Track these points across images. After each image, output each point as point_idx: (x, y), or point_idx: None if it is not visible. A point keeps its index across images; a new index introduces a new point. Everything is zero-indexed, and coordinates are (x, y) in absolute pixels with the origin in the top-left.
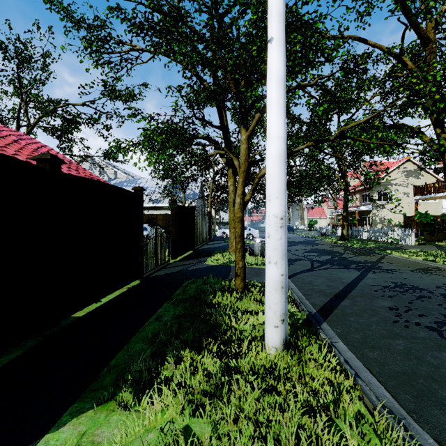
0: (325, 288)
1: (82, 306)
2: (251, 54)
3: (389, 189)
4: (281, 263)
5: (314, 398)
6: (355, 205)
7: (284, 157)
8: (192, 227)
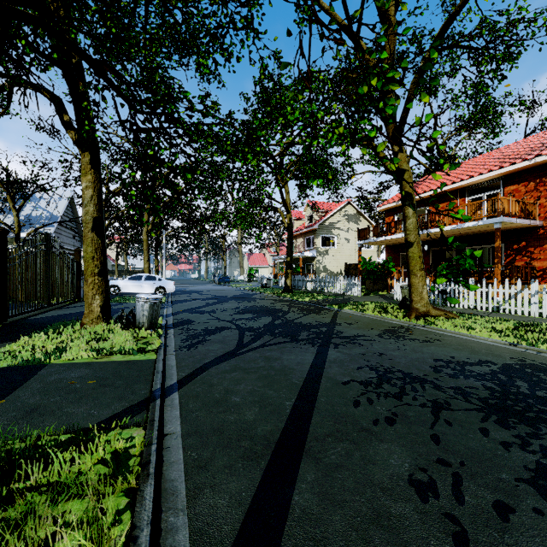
0: (254, 418)
1: None
2: None
3: (332, 233)
4: None
5: None
6: (298, 251)
7: None
8: None
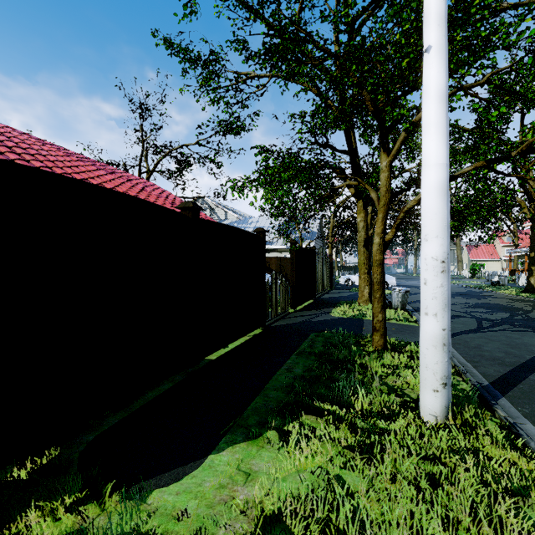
0: (502, 356)
1: (214, 349)
2: (399, 66)
3: None
4: (442, 315)
5: (493, 478)
6: None
7: (446, 187)
8: (312, 272)
